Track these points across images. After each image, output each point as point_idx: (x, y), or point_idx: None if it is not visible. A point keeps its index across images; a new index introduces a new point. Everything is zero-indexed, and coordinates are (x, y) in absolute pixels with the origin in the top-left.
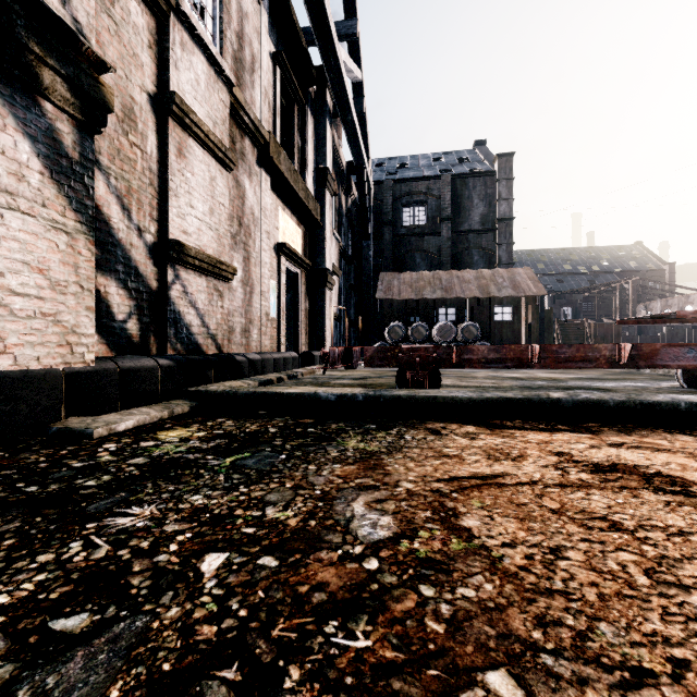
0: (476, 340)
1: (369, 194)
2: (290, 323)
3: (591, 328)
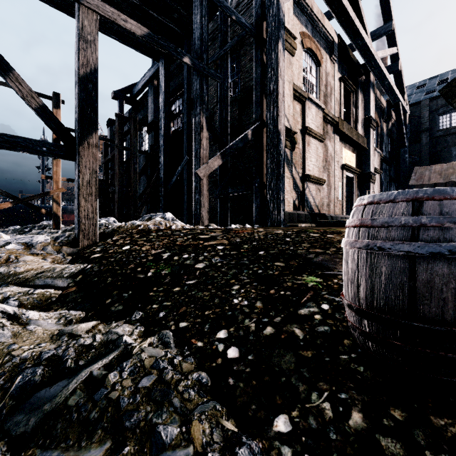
0: None
1: (405, 117)
2: (347, 206)
3: None
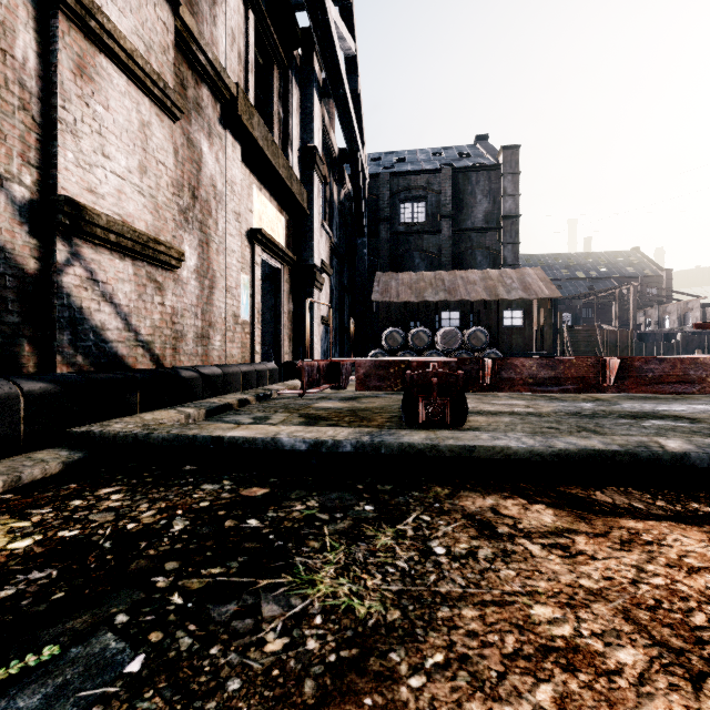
0: (484, 347)
1: (364, 185)
2: None
3: (602, 334)
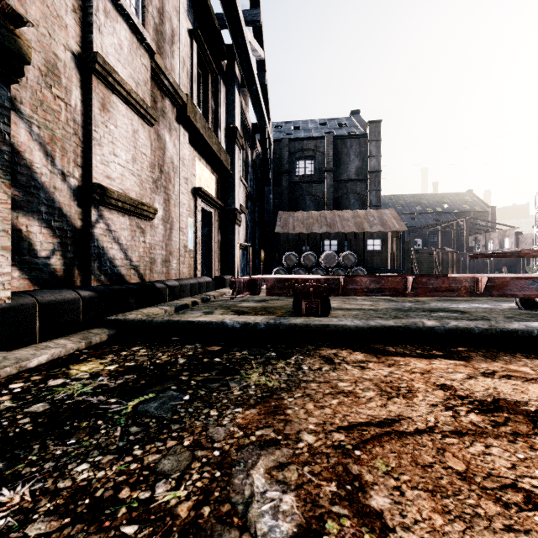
0: (353, 266)
1: (270, 149)
2: (207, 251)
3: (439, 255)
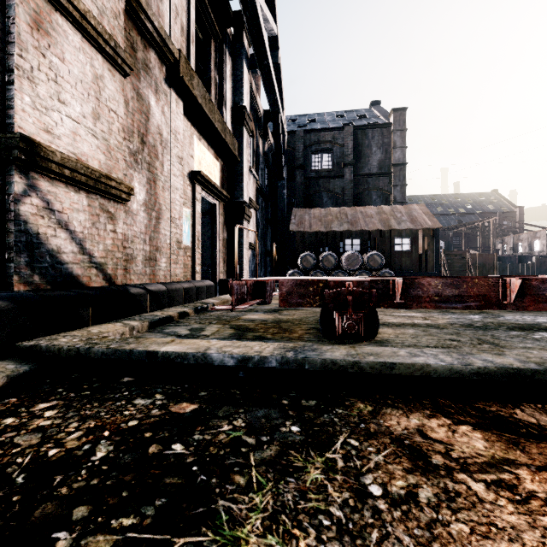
0: (380, 268)
1: (283, 140)
2: None
3: (472, 257)
